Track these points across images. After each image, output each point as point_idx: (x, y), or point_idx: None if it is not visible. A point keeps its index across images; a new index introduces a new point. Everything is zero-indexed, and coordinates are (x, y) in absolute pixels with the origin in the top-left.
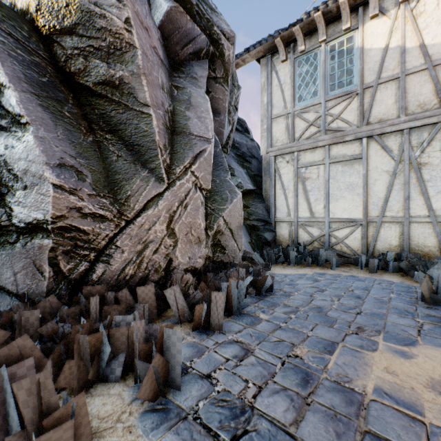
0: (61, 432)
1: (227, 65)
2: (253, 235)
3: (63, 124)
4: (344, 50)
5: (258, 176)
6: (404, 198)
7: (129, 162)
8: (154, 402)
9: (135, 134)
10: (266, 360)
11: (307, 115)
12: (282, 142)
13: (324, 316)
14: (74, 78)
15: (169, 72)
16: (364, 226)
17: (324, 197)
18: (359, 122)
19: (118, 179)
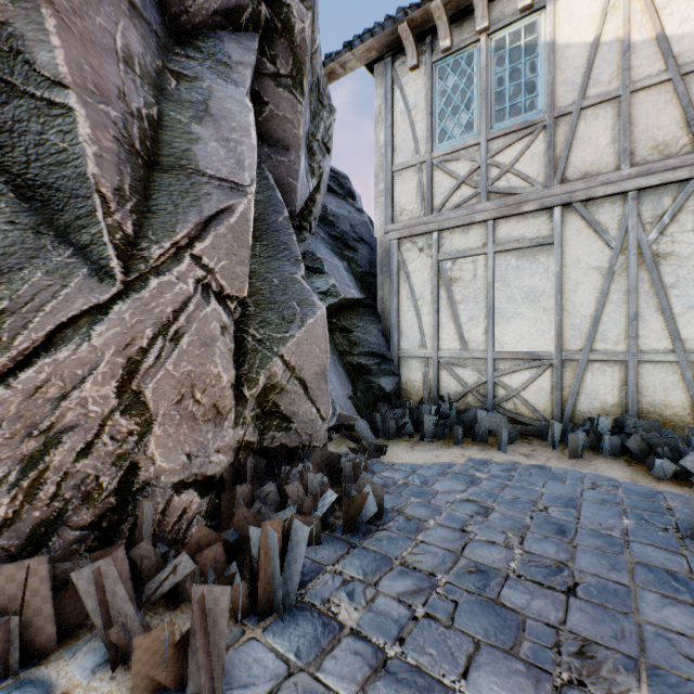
0: None
1: (299, 51)
2: (360, 382)
3: None
4: (521, 48)
5: (369, 274)
6: (628, 318)
7: (22, 229)
8: None
9: (37, 157)
10: None
11: (456, 165)
12: (411, 214)
13: (494, 607)
14: None
15: (163, 43)
16: (557, 367)
17: (486, 314)
18: (547, 179)
19: None
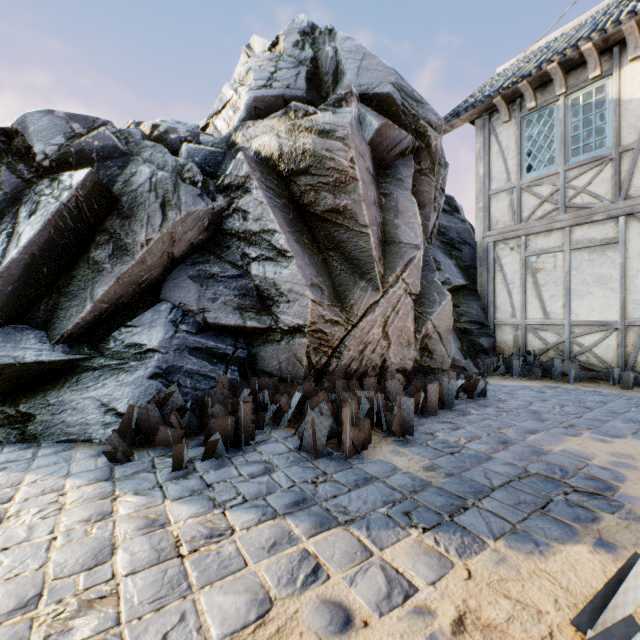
0: (364, 429)
1: (433, 155)
2: (465, 340)
3: (306, 251)
4: (592, 104)
5: (470, 267)
6: None
7: (349, 275)
8: (398, 438)
9: (354, 250)
10: (475, 432)
11: (539, 189)
12: (503, 224)
13: (537, 416)
14: (305, 208)
15: (376, 180)
16: (621, 331)
17: (564, 293)
18: (613, 197)
19: (342, 290)
